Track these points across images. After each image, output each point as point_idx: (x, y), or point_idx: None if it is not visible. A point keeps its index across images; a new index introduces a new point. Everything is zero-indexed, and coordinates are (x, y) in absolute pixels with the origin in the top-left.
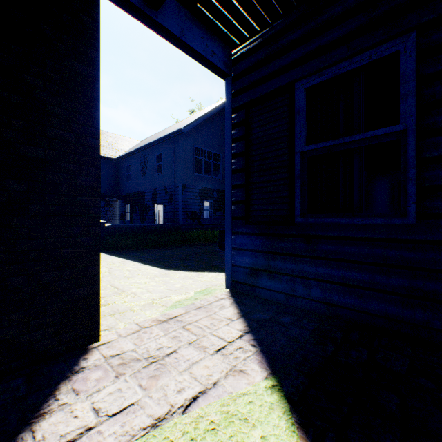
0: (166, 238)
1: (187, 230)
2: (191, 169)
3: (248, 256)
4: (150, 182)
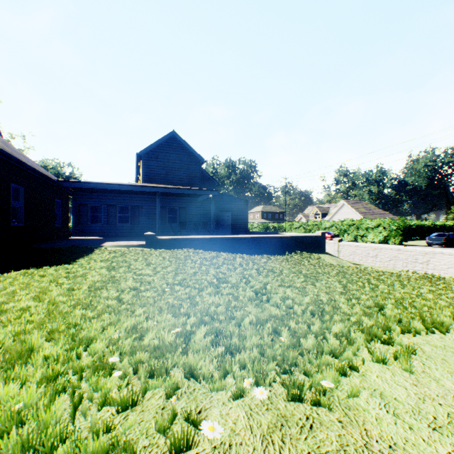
0: None
1: None
2: None
3: (79, 230)
4: None
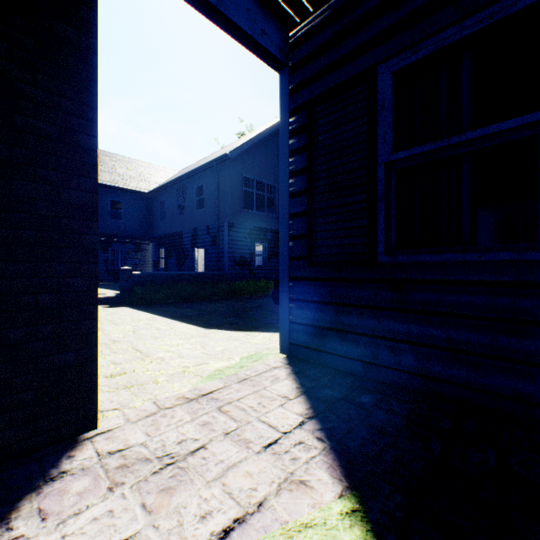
0: (208, 290)
1: (234, 280)
2: (240, 204)
3: (311, 310)
4: (190, 221)
